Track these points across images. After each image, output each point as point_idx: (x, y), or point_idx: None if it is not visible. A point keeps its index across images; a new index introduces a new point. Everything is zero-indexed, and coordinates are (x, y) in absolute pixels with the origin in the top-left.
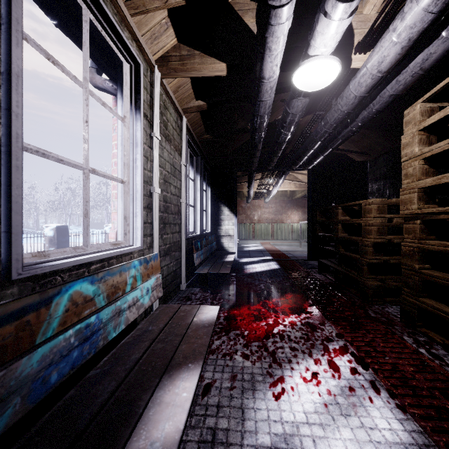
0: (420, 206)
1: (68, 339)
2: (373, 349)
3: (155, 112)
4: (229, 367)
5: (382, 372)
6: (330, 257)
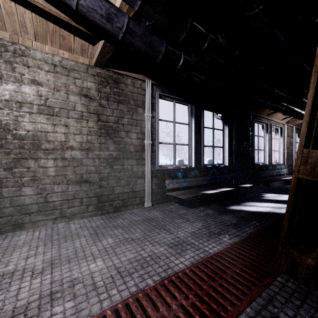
0: None
1: (277, 171)
2: None
3: (285, 134)
4: None
5: None
6: None
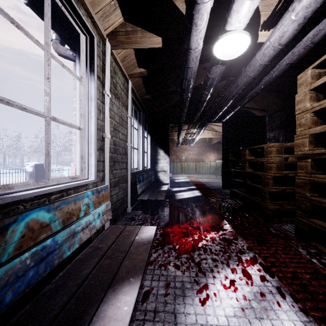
0: (311, 148)
1: (24, 261)
2: (276, 259)
3: (106, 75)
4: (163, 276)
5: (285, 279)
6: (239, 187)
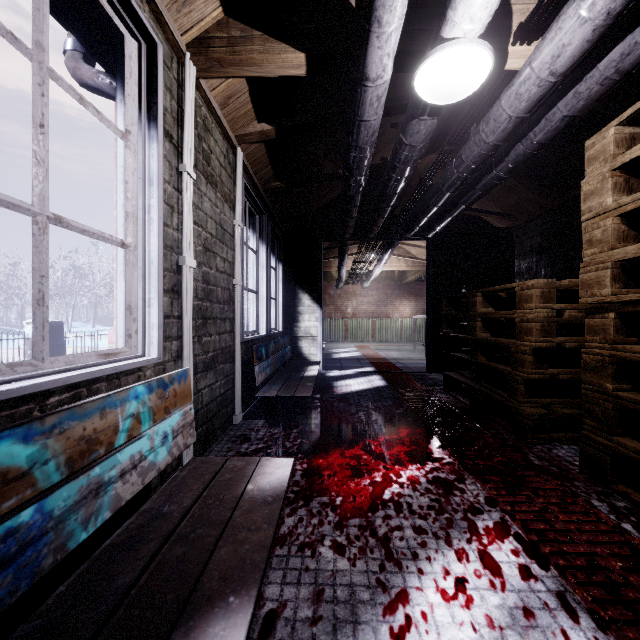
0: (615, 290)
1: None
2: (549, 525)
3: (186, 131)
4: (309, 572)
5: (573, 574)
6: (461, 369)
